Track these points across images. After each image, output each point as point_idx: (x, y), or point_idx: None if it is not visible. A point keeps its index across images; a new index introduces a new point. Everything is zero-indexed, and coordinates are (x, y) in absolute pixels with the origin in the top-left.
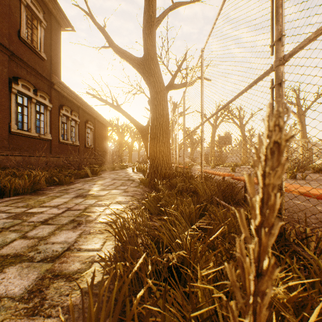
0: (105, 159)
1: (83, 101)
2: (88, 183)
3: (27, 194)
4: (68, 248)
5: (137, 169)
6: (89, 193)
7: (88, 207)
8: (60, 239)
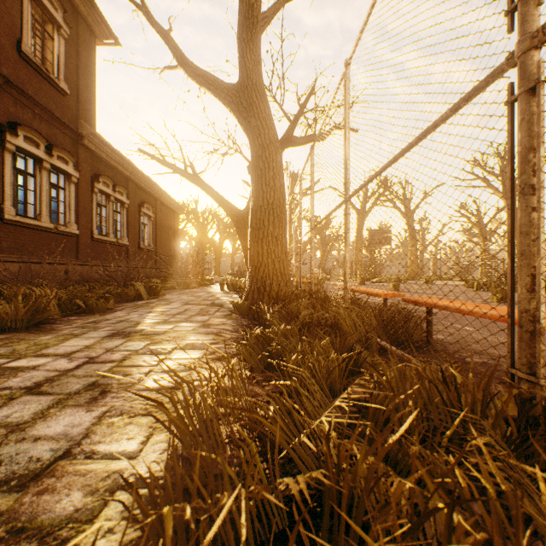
0: (174, 269)
1: (136, 169)
2: (138, 311)
3: (21, 332)
4: (67, 451)
5: (228, 286)
6: (136, 330)
7: (129, 355)
8: (54, 429)
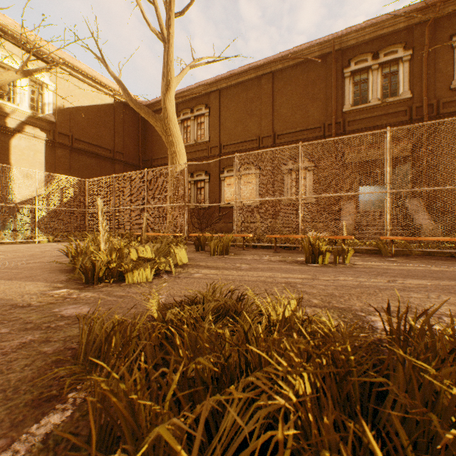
0: None
1: None
2: None
3: None
4: None
5: None
6: None
7: None
8: None
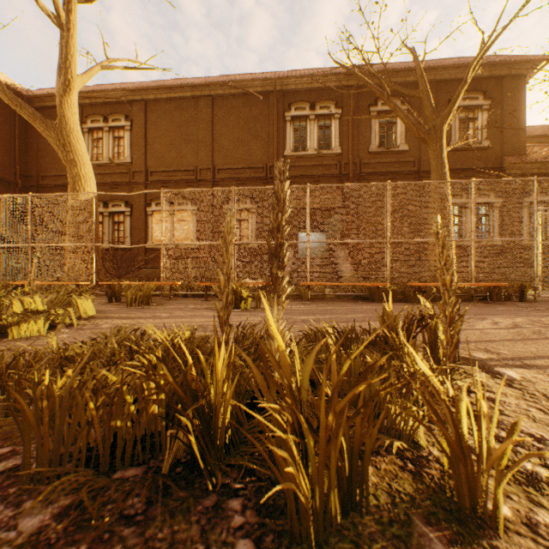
0: None
1: None
2: None
3: None
4: None
5: None
6: None
7: None
8: None
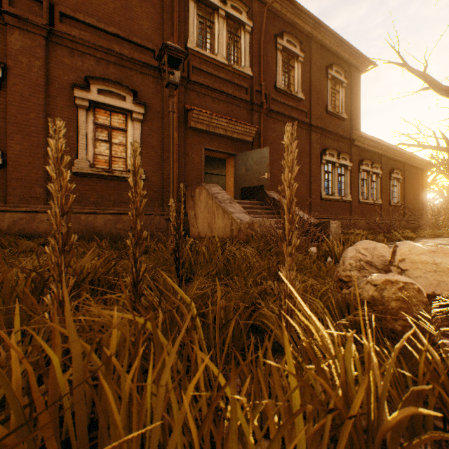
0: (423, 220)
1: (387, 147)
2: None
3: None
4: None
5: None
6: None
7: None
8: None
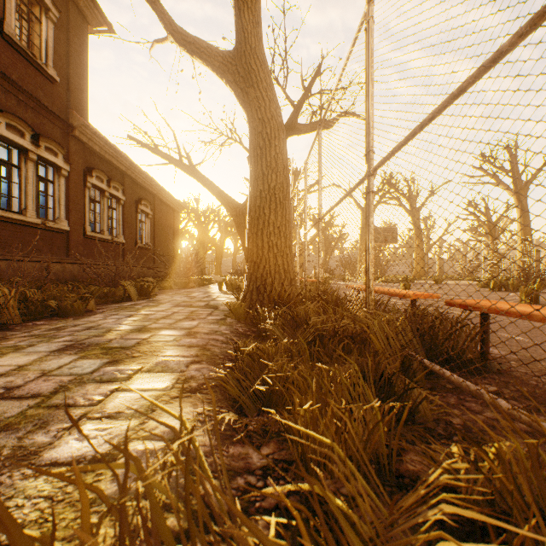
0: (172, 268)
1: (132, 164)
2: (118, 314)
3: None
4: None
5: (227, 285)
6: (100, 340)
7: (67, 384)
8: None
